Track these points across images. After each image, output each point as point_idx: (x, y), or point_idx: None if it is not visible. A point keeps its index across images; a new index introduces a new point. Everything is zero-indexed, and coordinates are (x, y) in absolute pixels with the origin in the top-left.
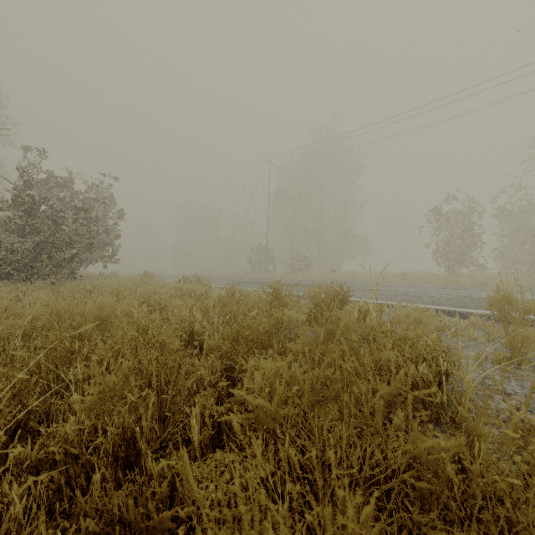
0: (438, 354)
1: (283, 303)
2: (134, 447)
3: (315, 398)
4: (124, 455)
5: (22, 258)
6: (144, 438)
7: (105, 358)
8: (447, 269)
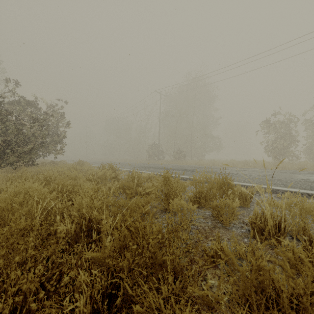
0: None
1: (173, 189)
2: None
3: None
4: None
5: None
6: None
7: None
8: (274, 158)
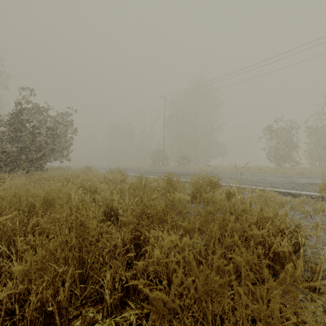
0: (291, 229)
1: (174, 187)
2: (52, 316)
3: (209, 287)
4: (43, 324)
5: (7, 157)
6: (69, 295)
7: (45, 230)
8: (276, 164)
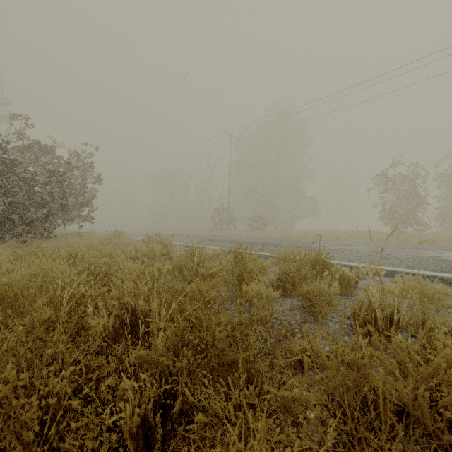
0: None
1: (248, 270)
2: None
3: None
4: None
5: None
6: None
7: None
8: (393, 228)
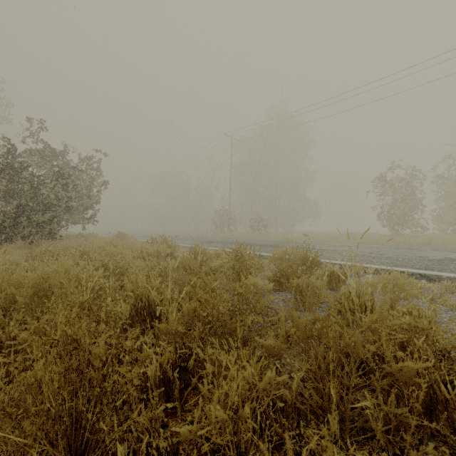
0: None
1: (247, 267)
2: None
3: None
4: None
5: (2, 220)
6: None
7: (23, 348)
8: (391, 230)
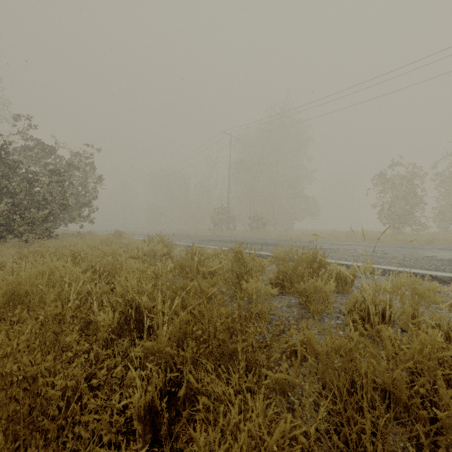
0: None
1: (247, 269)
2: None
3: None
4: None
5: None
6: None
7: None
8: (392, 228)
